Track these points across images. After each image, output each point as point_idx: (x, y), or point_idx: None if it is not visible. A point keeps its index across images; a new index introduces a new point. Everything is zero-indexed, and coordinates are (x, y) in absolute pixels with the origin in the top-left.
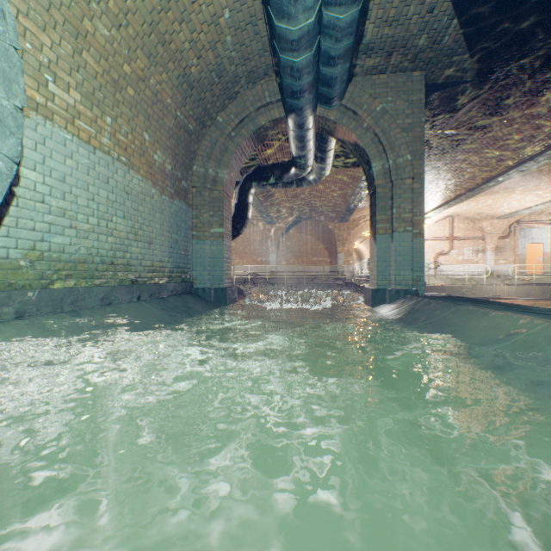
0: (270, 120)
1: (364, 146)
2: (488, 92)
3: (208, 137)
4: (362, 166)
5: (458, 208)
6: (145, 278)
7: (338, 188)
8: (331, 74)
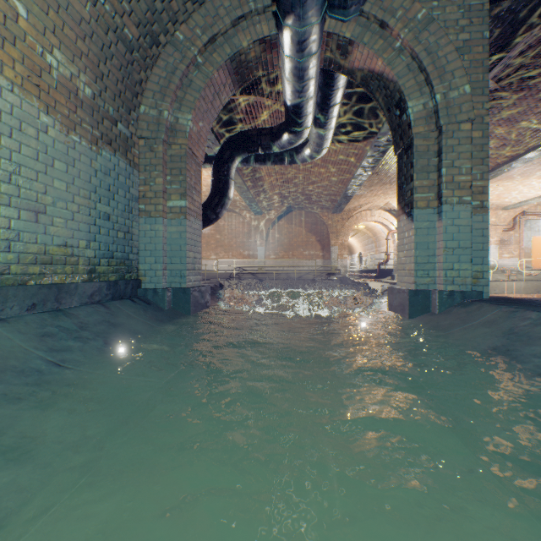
0: (255, 40)
1: (396, 76)
2: None
3: (162, 62)
4: (387, 114)
5: None
6: (21, 274)
7: (336, 168)
8: None
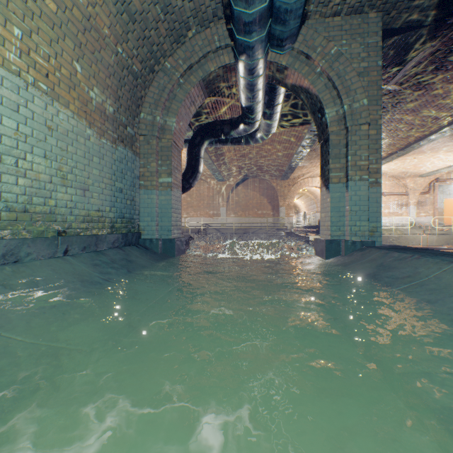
0: (220, 67)
1: (317, 92)
2: (442, 39)
3: (156, 83)
4: (313, 115)
5: (386, 167)
6: (77, 229)
7: (282, 147)
8: (286, 5)
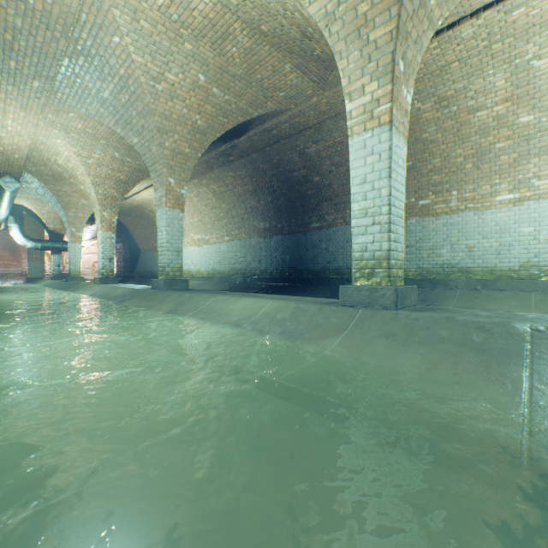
0: None
1: None
2: None
3: None
4: None
5: None
6: None
7: None
8: None
